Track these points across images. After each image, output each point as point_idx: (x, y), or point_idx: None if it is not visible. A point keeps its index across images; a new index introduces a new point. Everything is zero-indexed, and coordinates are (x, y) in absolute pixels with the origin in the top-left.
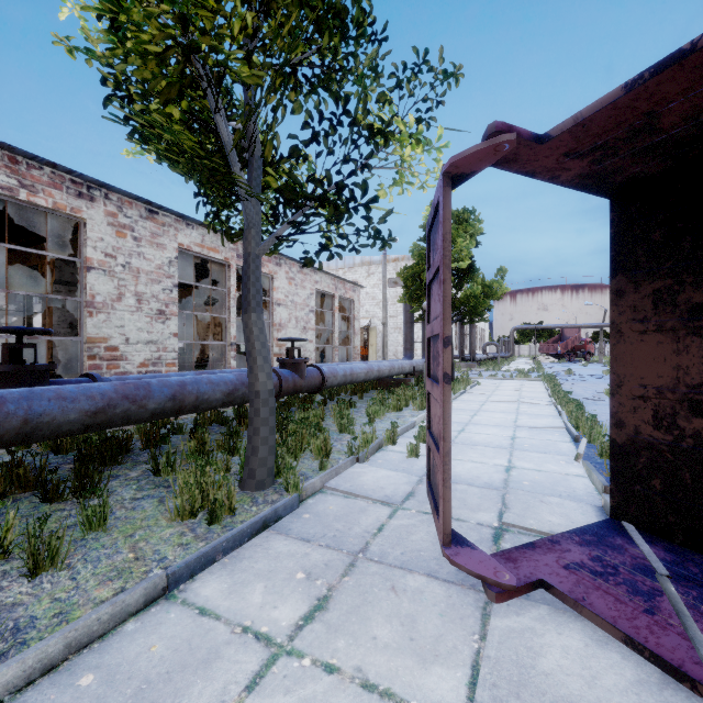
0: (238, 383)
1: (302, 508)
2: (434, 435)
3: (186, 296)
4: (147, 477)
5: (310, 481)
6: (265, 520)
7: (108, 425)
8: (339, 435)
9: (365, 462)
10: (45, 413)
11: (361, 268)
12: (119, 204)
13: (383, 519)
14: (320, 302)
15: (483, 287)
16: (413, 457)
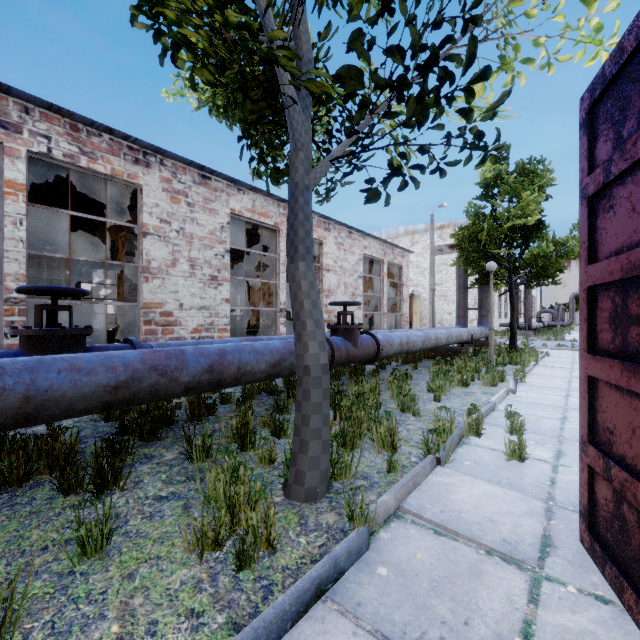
0: (286, 352)
1: (373, 549)
2: (628, 464)
3: (242, 267)
4: (181, 462)
5: (380, 500)
6: (319, 582)
7: (133, 402)
8: (401, 416)
9: (447, 464)
10: (52, 388)
11: (405, 238)
12: (173, 170)
13: (521, 602)
14: (367, 270)
15: (555, 245)
16: (514, 460)
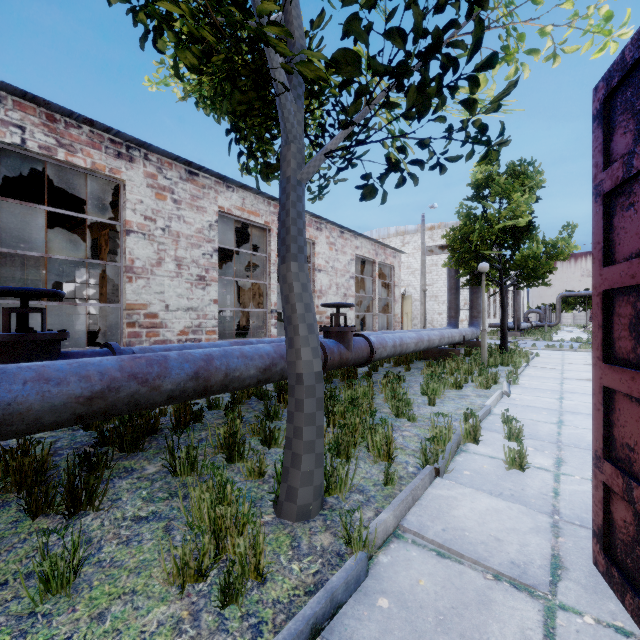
0: (276, 357)
1: (372, 576)
2: None
3: (232, 266)
4: (164, 476)
5: (379, 518)
6: (314, 621)
7: (110, 413)
8: (396, 421)
9: (445, 474)
10: (16, 401)
11: (396, 238)
12: (158, 165)
13: (537, 638)
14: (358, 270)
15: (545, 246)
16: (515, 469)
